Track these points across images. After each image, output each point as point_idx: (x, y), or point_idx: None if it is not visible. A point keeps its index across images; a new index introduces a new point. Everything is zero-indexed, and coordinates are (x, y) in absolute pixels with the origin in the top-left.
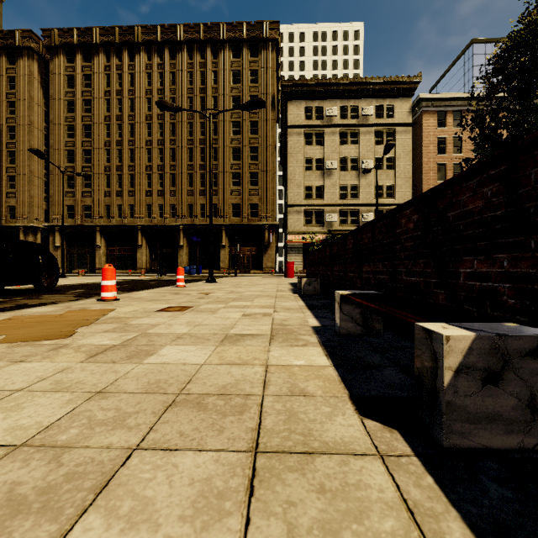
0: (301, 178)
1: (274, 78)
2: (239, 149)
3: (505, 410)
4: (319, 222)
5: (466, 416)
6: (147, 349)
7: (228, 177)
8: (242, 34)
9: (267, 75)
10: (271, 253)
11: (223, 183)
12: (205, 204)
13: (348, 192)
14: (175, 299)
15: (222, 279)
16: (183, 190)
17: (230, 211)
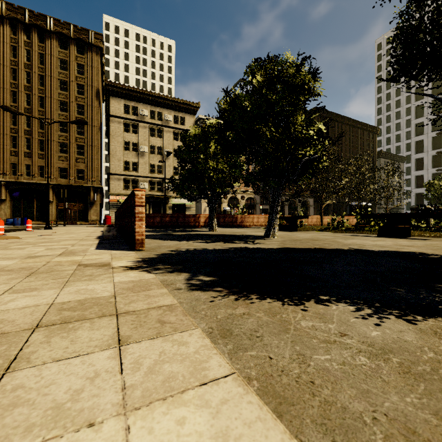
0: (121, 155)
1: (99, 76)
2: (66, 123)
3: (111, 235)
4: (135, 187)
5: (106, 236)
6: (52, 238)
7: (55, 145)
8: (69, 33)
9: (93, 72)
10: (96, 209)
11: (50, 149)
12: (31, 165)
13: (156, 169)
14: (39, 234)
15: (54, 228)
16: (5, 150)
17: (58, 173)
